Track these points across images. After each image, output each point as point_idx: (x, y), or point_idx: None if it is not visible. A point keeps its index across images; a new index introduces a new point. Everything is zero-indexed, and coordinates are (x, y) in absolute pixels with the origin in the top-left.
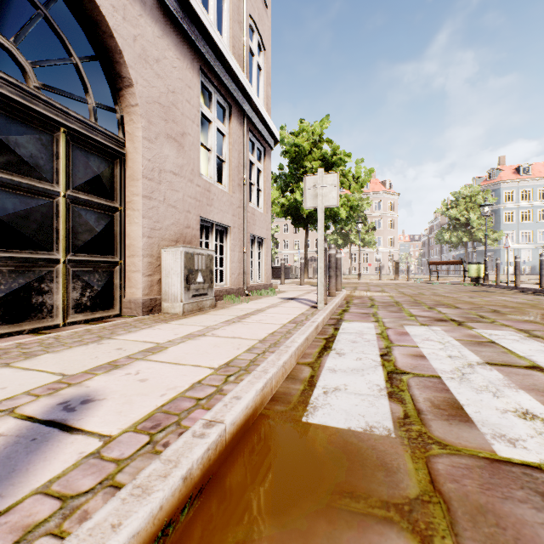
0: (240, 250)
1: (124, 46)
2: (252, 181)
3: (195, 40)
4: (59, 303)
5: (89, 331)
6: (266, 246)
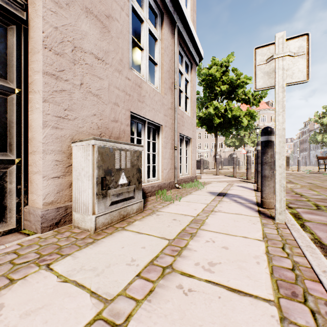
0: (171, 147)
1: None
2: (181, 89)
3: None
4: None
5: None
6: (192, 145)
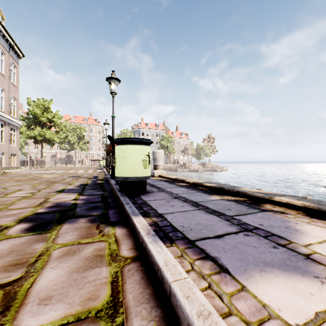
0: (8, 158)
1: None
2: (12, 138)
3: None
4: None
5: None
6: (17, 156)
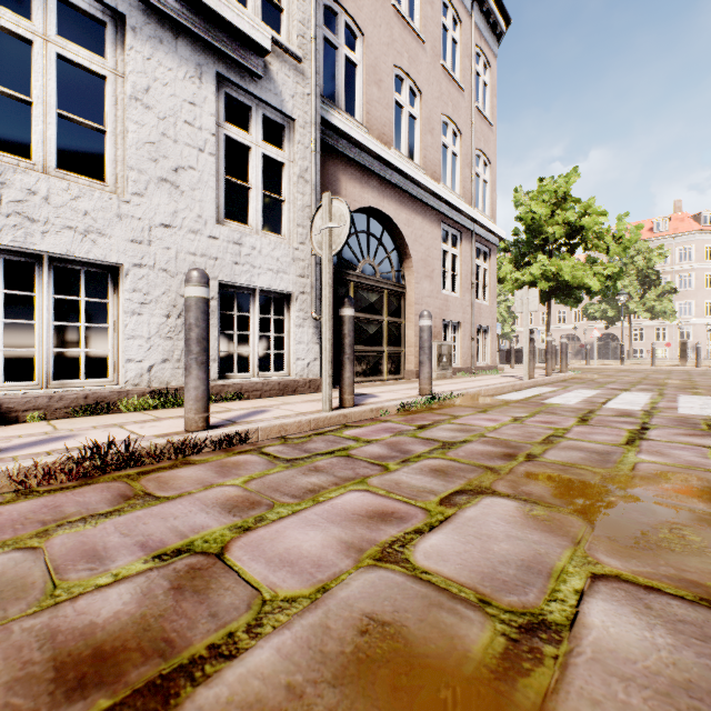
0: (468, 339)
1: (408, 240)
2: (479, 280)
3: (439, 209)
4: (384, 370)
5: (400, 382)
6: (491, 333)
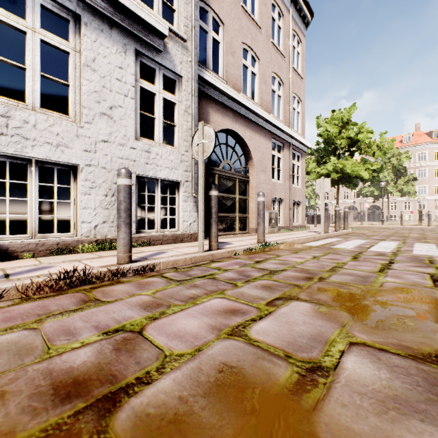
0: (287, 208)
1: (251, 149)
2: (294, 173)
3: (270, 130)
4: (236, 227)
5: (246, 235)
6: (302, 205)
